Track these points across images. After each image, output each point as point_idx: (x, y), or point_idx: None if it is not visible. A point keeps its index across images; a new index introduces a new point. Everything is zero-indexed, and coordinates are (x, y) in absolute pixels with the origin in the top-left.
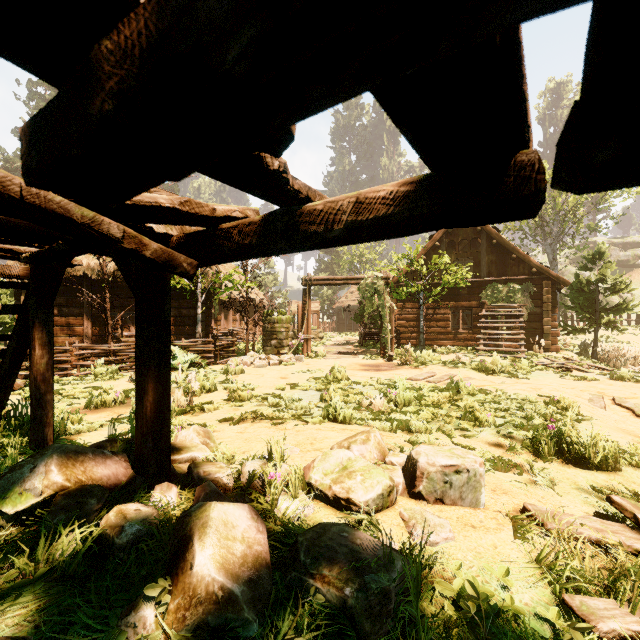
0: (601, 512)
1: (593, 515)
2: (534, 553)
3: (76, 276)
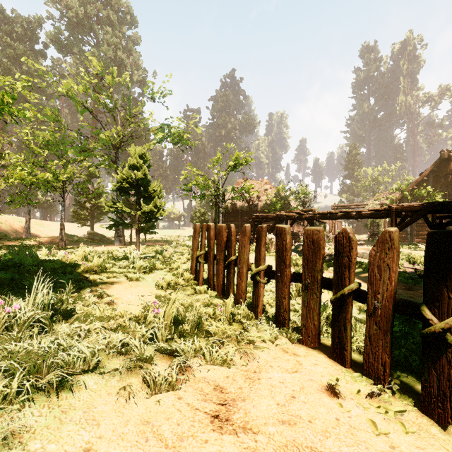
0: None
1: None
2: None
3: (236, 210)
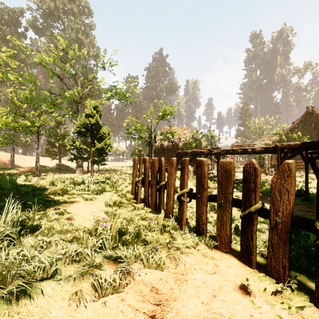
0: None
1: None
2: None
3: (164, 148)
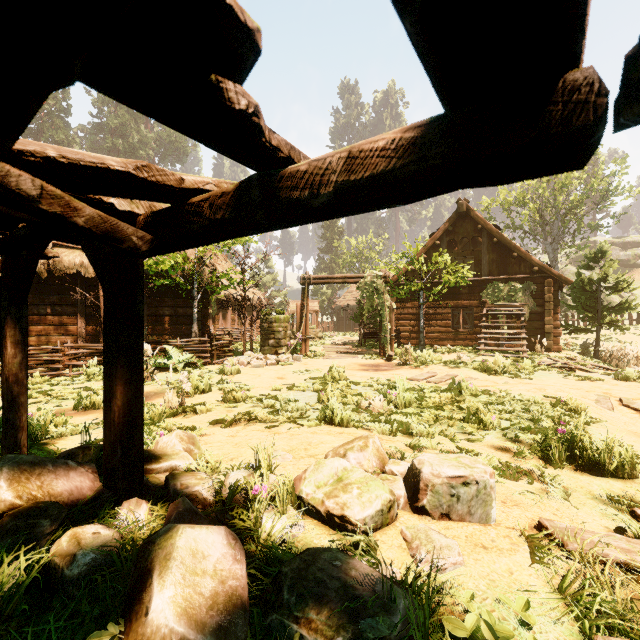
0: (622, 526)
1: (614, 530)
2: (555, 580)
3: (70, 274)
